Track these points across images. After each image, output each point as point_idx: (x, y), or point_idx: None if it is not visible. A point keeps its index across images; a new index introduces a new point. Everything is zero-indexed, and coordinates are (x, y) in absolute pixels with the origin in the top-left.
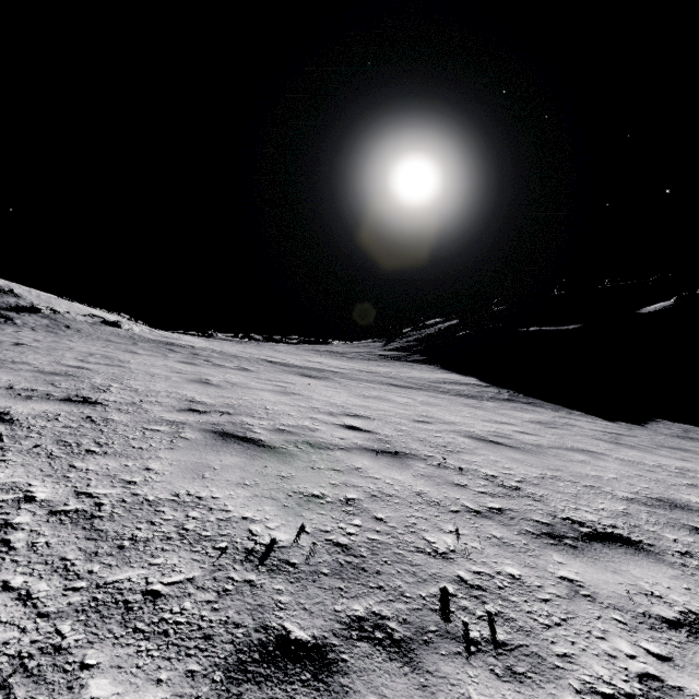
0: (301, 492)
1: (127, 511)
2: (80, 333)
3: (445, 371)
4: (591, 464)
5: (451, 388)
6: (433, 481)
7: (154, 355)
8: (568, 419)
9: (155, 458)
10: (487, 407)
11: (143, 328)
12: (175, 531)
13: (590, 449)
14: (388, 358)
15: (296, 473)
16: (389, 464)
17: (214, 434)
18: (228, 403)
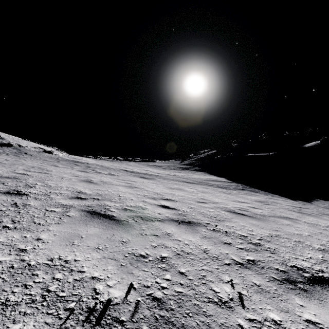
0: (133, 253)
1: (10, 276)
2: (31, 156)
3: (210, 175)
4: (293, 226)
5: (214, 183)
6: (211, 241)
7: (66, 167)
8: (273, 199)
9: (46, 230)
10: (233, 193)
11: (64, 154)
12: (40, 293)
13: (289, 217)
14: (182, 169)
15: (131, 238)
16: (186, 230)
17: (87, 212)
18: (99, 193)
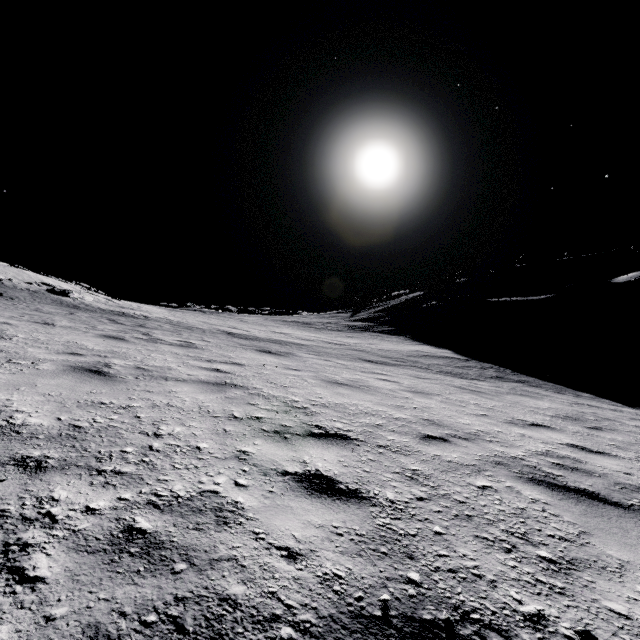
0: None
1: None
2: (7, 301)
3: (416, 343)
4: None
5: (429, 362)
6: None
7: (75, 327)
8: (590, 408)
9: None
10: (487, 392)
11: (100, 297)
12: None
13: None
14: (356, 329)
15: None
16: None
17: None
18: (80, 424)
